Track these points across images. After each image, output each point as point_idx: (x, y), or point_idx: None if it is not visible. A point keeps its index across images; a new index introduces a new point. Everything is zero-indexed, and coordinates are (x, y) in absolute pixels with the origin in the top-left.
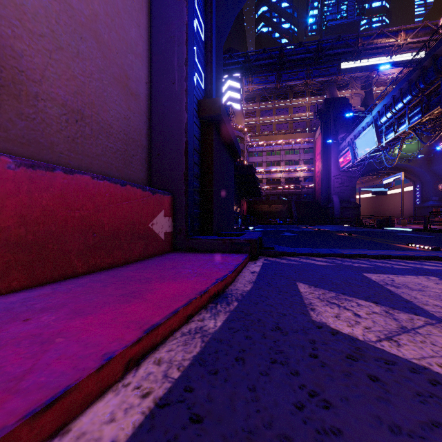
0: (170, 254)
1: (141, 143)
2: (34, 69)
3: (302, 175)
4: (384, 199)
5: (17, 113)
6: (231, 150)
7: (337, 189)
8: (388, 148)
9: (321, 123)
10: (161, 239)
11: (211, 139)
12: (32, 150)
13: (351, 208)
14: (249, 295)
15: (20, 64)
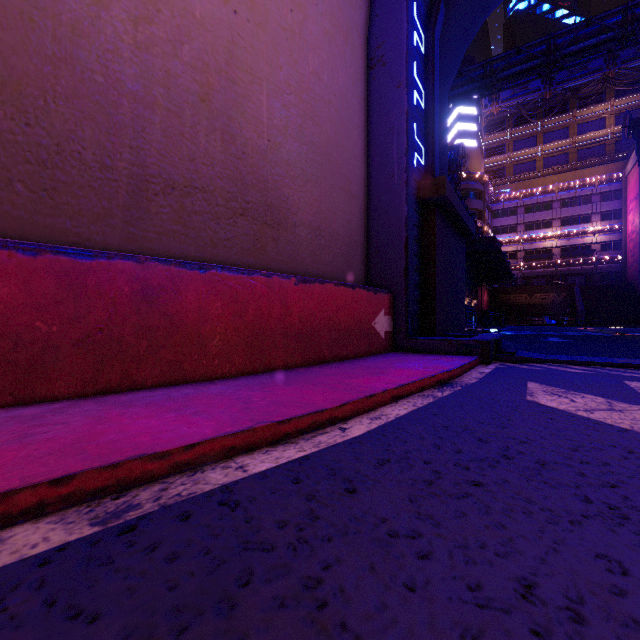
0: (390, 353)
1: (360, 243)
2: (294, 204)
3: (598, 240)
4: None
5: (286, 241)
6: (459, 228)
7: None
8: None
9: (638, 143)
10: (382, 338)
11: (433, 224)
12: (293, 266)
13: None
14: (473, 385)
15: (287, 204)
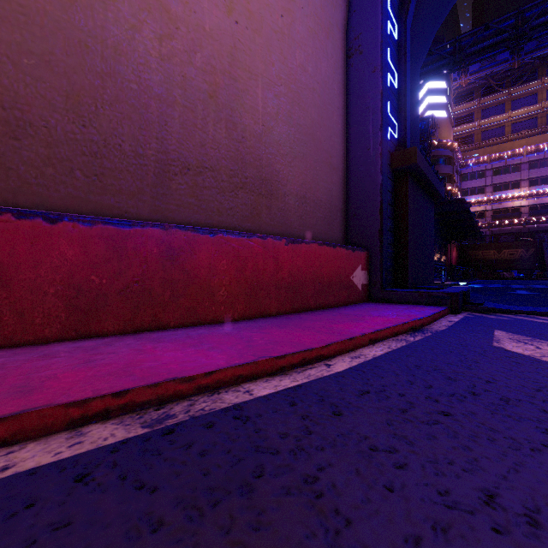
0: (366, 303)
1: (340, 208)
2: (284, 178)
3: None
4: None
5: (277, 208)
6: (429, 192)
7: None
8: None
9: None
10: (359, 290)
11: (405, 190)
12: (283, 229)
13: None
14: (442, 332)
15: (278, 178)
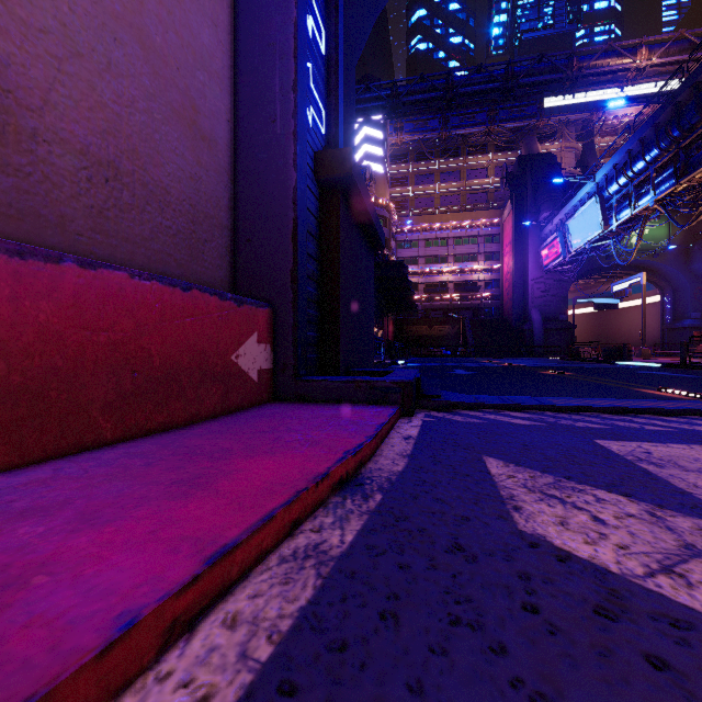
0: (267, 406)
1: (219, 222)
2: (31, 88)
3: (482, 278)
4: (613, 317)
5: None
6: (368, 235)
7: (538, 300)
8: (621, 234)
9: (512, 194)
10: (253, 382)
11: (337, 217)
12: (26, 227)
13: (560, 331)
14: (402, 481)
15: (4, 78)
